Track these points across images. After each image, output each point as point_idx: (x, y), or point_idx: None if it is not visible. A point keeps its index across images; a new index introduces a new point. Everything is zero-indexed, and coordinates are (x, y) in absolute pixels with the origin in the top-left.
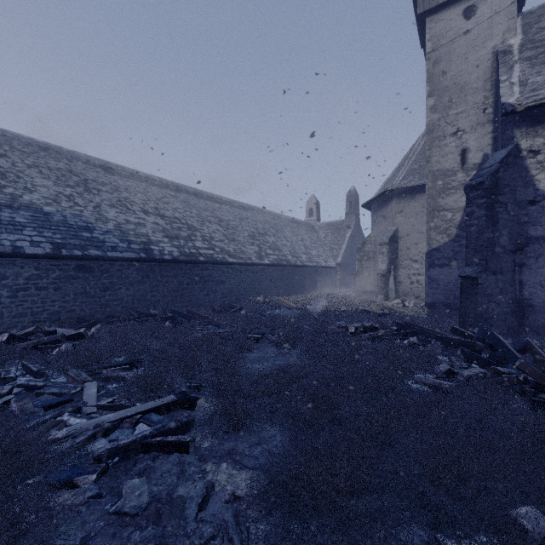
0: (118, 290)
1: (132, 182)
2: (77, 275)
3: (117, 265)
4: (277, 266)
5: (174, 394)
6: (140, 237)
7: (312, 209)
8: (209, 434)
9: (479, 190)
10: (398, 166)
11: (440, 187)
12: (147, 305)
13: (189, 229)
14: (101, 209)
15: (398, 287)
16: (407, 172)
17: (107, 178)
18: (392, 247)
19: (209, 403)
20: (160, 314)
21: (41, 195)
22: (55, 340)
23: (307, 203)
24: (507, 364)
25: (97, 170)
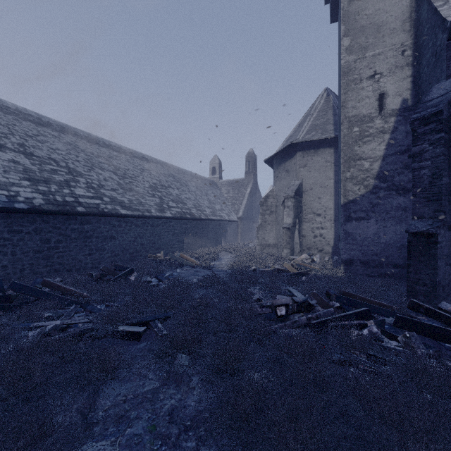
0: None
1: None
2: None
3: None
4: (180, 219)
5: None
6: None
7: (215, 167)
8: None
9: (433, 122)
10: (300, 123)
11: (357, 134)
12: None
13: (69, 173)
14: None
15: (302, 241)
16: (310, 127)
17: None
18: (297, 200)
19: None
20: None
21: None
22: None
23: (211, 162)
24: None
25: None
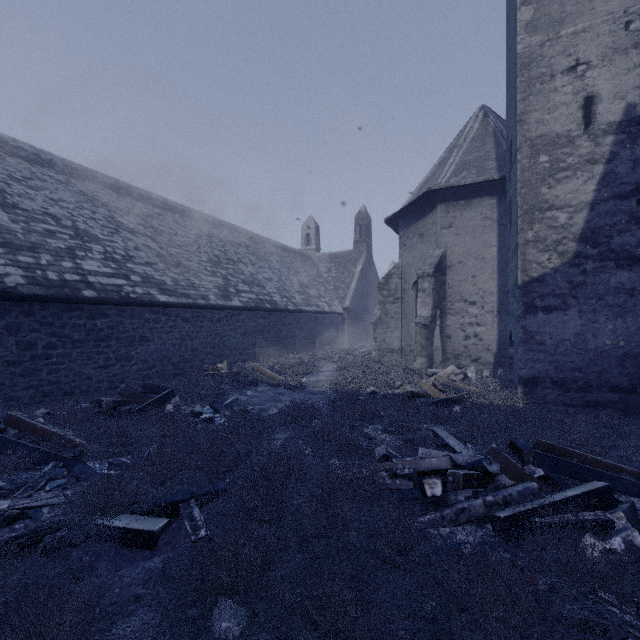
0: None
1: None
2: None
3: None
4: (255, 310)
5: None
6: None
7: (309, 234)
8: None
9: None
10: (440, 161)
11: (545, 167)
12: None
13: (76, 237)
14: None
15: (446, 344)
16: (458, 165)
17: None
18: (438, 281)
19: None
20: None
21: None
22: None
23: (303, 227)
24: None
25: None
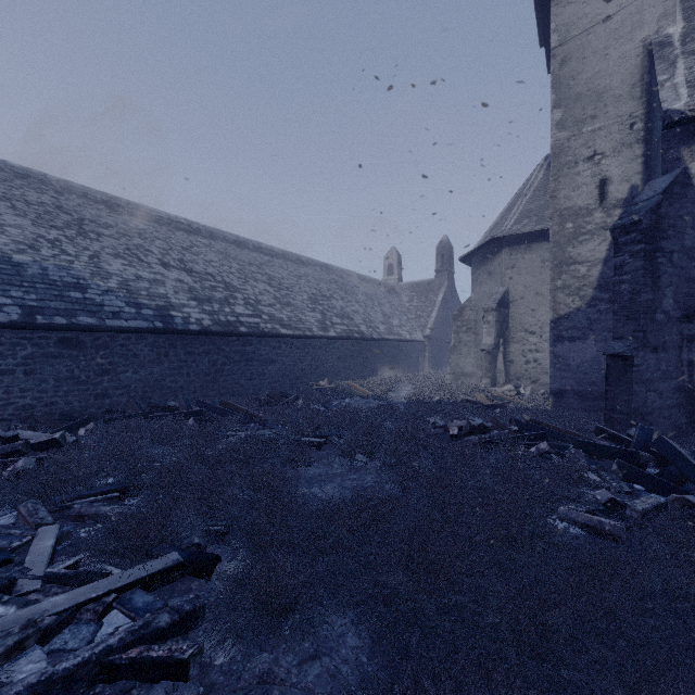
0: (122, 374)
1: (148, 225)
2: (61, 352)
3: (120, 338)
4: (346, 339)
5: (179, 550)
6: (156, 299)
7: (392, 265)
8: (229, 638)
9: (633, 232)
10: (508, 206)
11: (570, 232)
12: (165, 394)
13: (227, 289)
14: (101, 259)
15: (509, 368)
16: (521, 214)
17: (113, 218)
18: (501, 314)
19: (236, 564)
20: (182, 408)
21: (11, 238)
22: (13, 451)
23: (386, 258)
24: (687, 485)
25: (99, 207)
